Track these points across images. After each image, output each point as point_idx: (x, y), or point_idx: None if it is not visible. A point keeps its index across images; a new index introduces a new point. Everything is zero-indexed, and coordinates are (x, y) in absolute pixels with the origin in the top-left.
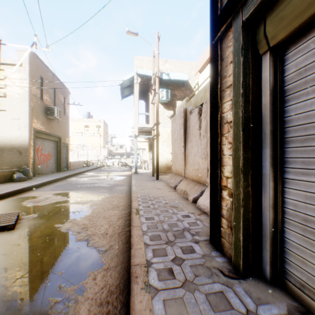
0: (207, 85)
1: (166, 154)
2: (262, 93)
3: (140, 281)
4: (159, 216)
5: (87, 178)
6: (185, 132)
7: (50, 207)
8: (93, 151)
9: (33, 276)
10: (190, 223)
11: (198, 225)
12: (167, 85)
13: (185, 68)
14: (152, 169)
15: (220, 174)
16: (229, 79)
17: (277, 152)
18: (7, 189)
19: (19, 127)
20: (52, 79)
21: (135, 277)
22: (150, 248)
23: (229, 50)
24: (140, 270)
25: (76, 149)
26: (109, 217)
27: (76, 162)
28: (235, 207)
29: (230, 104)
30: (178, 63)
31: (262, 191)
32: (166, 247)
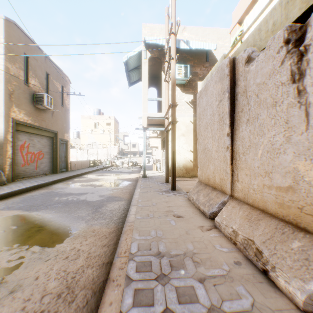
0: None
1: (183, 152)
2: None
3: None
4: None
5: (79, 184)
6: (231, 106)
7: None
8: (103, 150)
9: None
10: None
11: None
12: (185, 60)
13: (210, 37)
14: (166, 173)
15: None
16: None
17: None
18: None
19: None
20: (44, 62)
21: None
22: None
23: None
24: None
25: (86, 148)
26: None
27: (79, 162)
28: None
29: None
30: (201, 31)
31: None
32: None
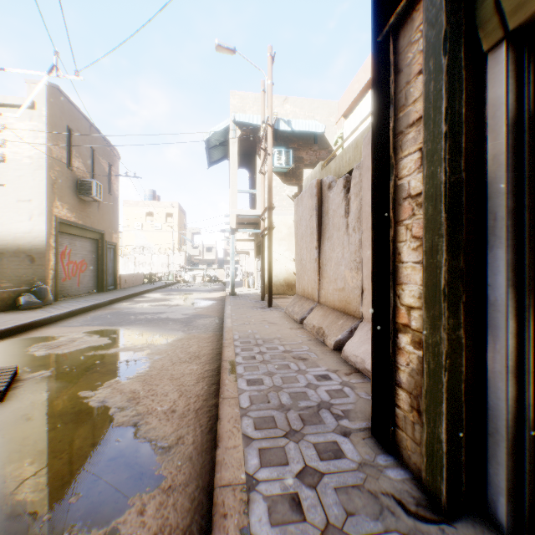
0: (361, 137)
1: (285, 262)
2: (487, 133)
3: (231, 527)
4: (273, 378)
5: (148, 304)
6: (319, 222)
7: (77, 357)
8: (160, 257)
9: (19, 504)
10: (331, 392)
11: (346, 396)
12: (287, 141)
13: (319, 112)
14: (261, 288)
15: (393, 301)
16: (414, 109)
17: (524, 255)
18: (4, 323)
19: (31, 215)
20: (89, 133)
21: (222, 516)
22: (254, 446)
23: (414, 49)
24: (233, 500)
25: (132, 253)
26: (181, 378)
27: (131, 276)
28: (428, 371)
29: (417, 159)
30: (307, 103)
31: (487, 337)
32: (285, 444)
